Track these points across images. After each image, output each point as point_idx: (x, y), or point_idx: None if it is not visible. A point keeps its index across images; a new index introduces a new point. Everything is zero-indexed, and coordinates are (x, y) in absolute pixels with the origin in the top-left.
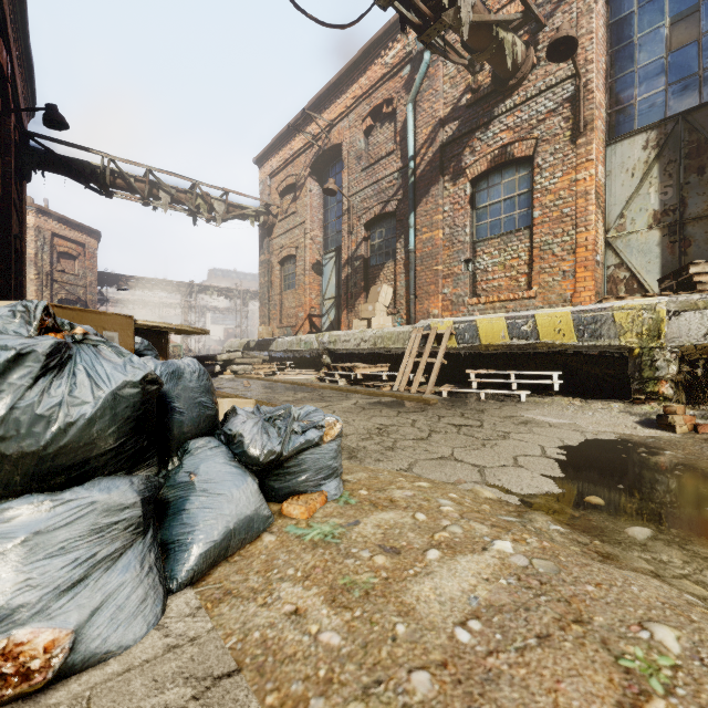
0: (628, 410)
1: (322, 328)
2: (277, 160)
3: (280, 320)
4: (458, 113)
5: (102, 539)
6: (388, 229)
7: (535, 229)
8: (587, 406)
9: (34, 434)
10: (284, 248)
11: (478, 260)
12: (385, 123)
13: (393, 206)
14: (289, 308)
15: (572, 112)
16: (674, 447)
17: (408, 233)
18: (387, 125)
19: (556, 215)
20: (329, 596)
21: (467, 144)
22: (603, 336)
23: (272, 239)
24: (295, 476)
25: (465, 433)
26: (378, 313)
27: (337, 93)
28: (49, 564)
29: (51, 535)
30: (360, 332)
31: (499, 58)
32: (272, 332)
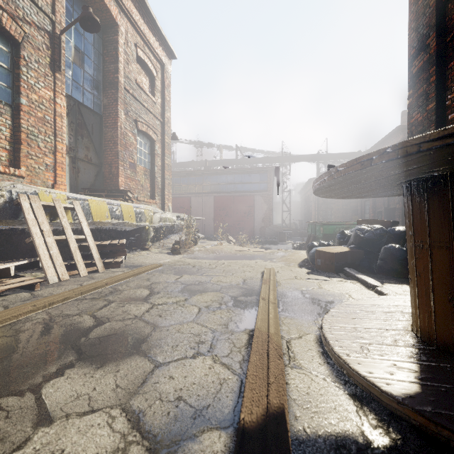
0: (156, 252)
1: None
2: None
3: None
4: None
5: None
6: None
7: (24, 115)
8: (143, 255)
9: None
10: None
11: None
12: None
13: None
14: None
15: (51, 46)
16: (196, 256)
17: None
18: None
19: (41, 116)
20: None
21: None
22: (143, 220)
23: None
24: None
25: (222, 263)
26: None
27: None
28: None
29: None
30: None
31: None
32: None
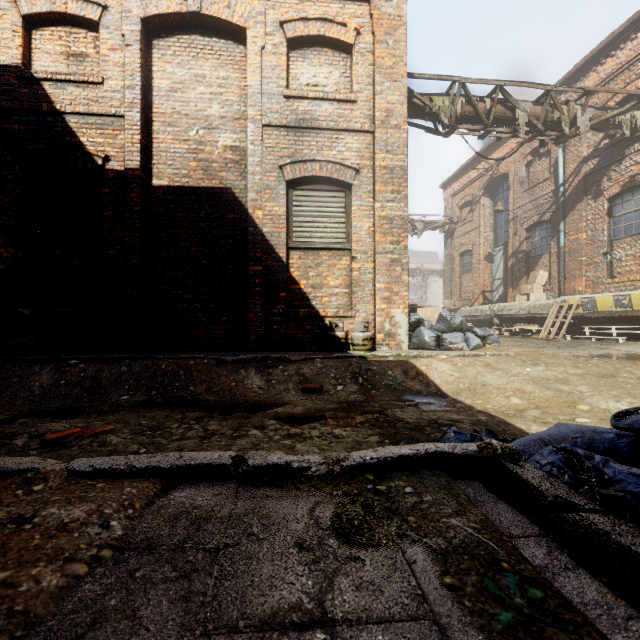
0: None
1: (492, 299)
2: (457, 185)
3: (459, 295)
4: (598, 153)
5: (462, 339)
6: (545, 231)
7: None
8: None
9: (455, 325)
10: (463, 245)
11: (614, 253)
12: (542, 158)
13: (547, 216)
14: (466, 286)
15: None
16: None
17: (559, 235)
18: (544, 159)
19: None
20: (495, 350)
21: (604, 174)
22: None
23: (453, 239)
24: (487, 341)
25: (559, 348)
26: (535, 290)
27: (504, 139)
28: (458, 339)
29: (458, 337)
30: (519, 304)
31: (621, 127)
32: (453, 303)
